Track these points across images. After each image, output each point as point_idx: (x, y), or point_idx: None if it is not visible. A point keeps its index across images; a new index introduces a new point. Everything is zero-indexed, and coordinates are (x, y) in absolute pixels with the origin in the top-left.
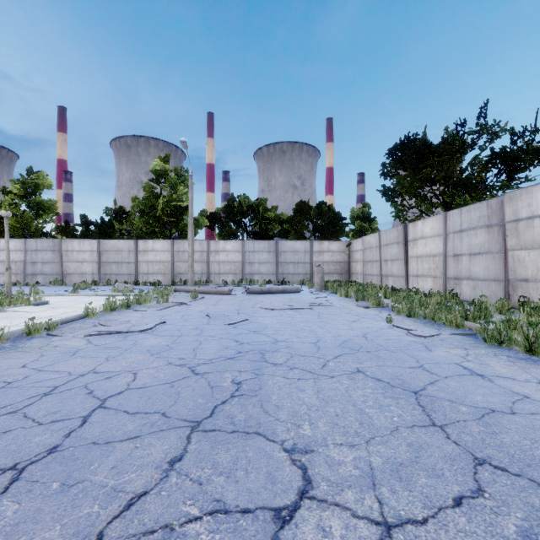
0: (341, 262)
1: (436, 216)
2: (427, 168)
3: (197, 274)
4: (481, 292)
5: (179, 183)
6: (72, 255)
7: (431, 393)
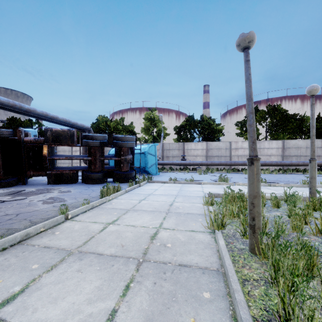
0: None
1: None
2: None
3: None
4: None
5: None
6: None
7: None
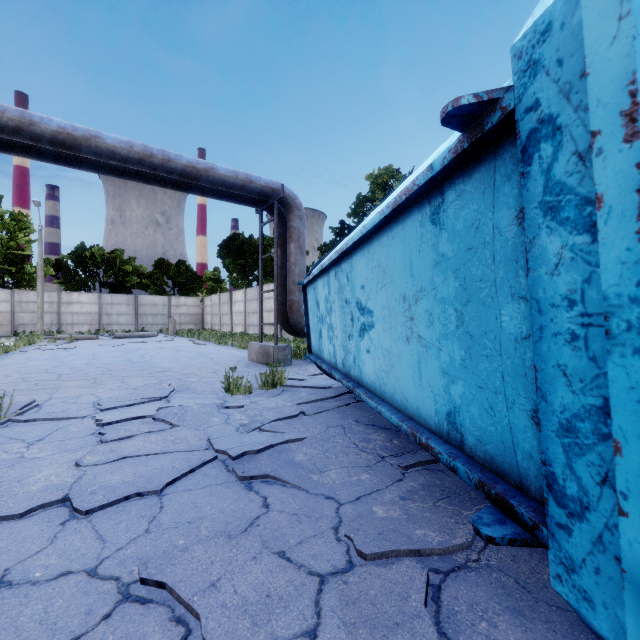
0: (196, 314)
1: (243, 290)
2: (242, 259)
3: (46, 325)
4: (255, 332)
5: (19, 230)
6: None
7: (182, 349)
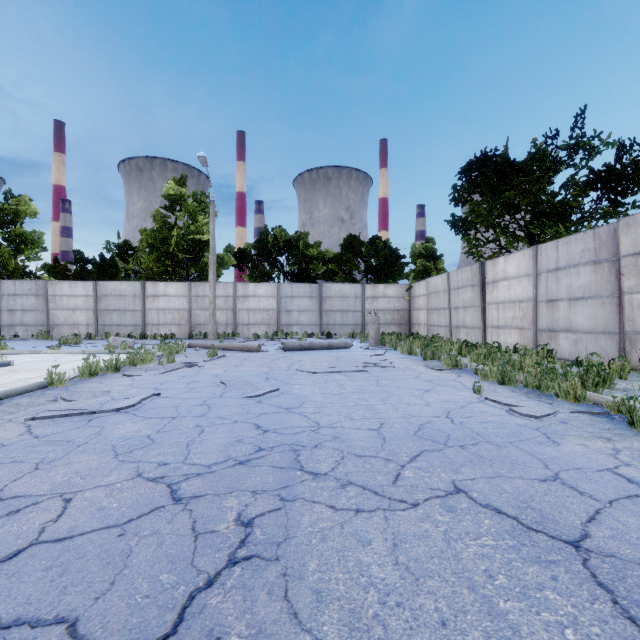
0: (399, 310)
1: (523, 251)
2: (510, 191)
3: (221, 325)
4: (585, 348)
5: (198, 211)
6: (62, 301)
7: (606, 547)
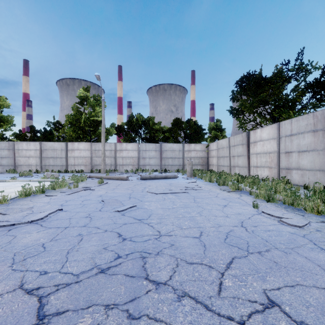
0: (202, 157)
1: (271, 125)
2: (263, 93)
3: (108, 165)
4: (308, 179)
5: (96, 105)
6: (22, 152)
7: None
